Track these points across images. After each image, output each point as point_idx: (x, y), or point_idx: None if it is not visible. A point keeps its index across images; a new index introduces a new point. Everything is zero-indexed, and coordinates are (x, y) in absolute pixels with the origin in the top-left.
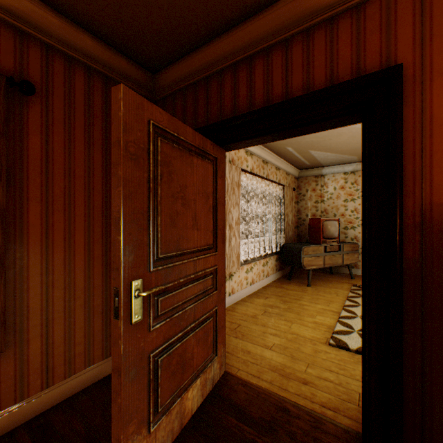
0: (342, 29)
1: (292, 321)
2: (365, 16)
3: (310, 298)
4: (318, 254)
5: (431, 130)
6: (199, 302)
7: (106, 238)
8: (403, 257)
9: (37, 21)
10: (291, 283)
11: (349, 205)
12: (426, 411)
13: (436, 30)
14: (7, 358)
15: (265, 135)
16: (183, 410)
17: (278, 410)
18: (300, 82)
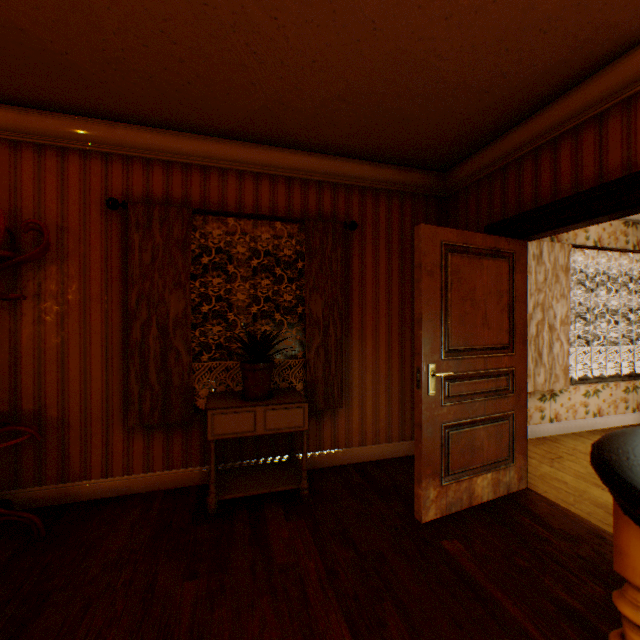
0: None
1: None
2: None
3: None
4: None
5: None
6: (489, 398)
7: (401, 335)
8: None
9: (357, 174)
10: None
11: None
12: None
13: None
14: (341, 414)
15: (572, 223)
16: (471, 490)
17: (588, 533)
18: (617, 160)
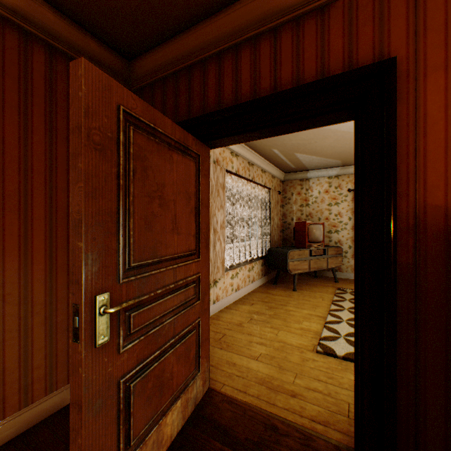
0: (334, 19)
1: (279, 328)
2: (357, 7)
3: (296, 303)
4: (304, 258)
5: (425, 128)
6: (180, 314)
7: None
8: (396, 262)
9: None
10: (276, 288)
11: (333, 209)
12: (419, 423)
13: (430, 24)
14: None
15: (252, 131)
16: (160, 439)
17: (266, 428)
18: (290, 74)
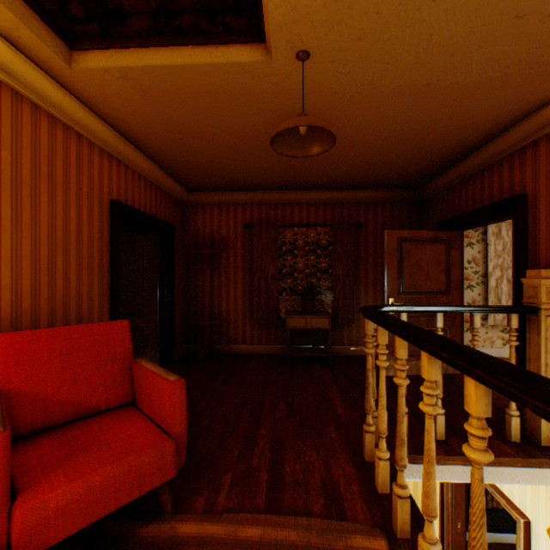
0: (504, 166)
1: None
2: (512, 160)
3: None
4: None
5: (538, 227)
6: (430, 319)
7: None
8: None
9: (362, 196)
10: None
11: None
12: None
13: (540, 172)
14: (353, 328)
15: (472, 225)
16: (417, 366)
17: None
18: (487, 195)
